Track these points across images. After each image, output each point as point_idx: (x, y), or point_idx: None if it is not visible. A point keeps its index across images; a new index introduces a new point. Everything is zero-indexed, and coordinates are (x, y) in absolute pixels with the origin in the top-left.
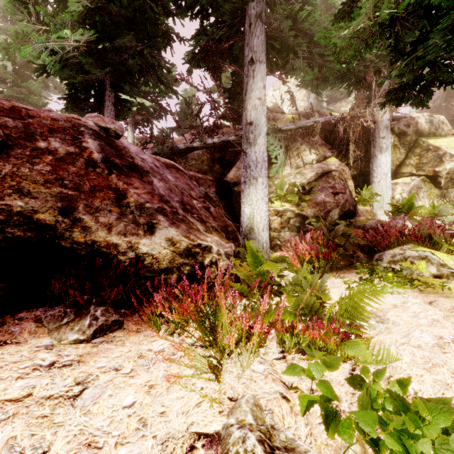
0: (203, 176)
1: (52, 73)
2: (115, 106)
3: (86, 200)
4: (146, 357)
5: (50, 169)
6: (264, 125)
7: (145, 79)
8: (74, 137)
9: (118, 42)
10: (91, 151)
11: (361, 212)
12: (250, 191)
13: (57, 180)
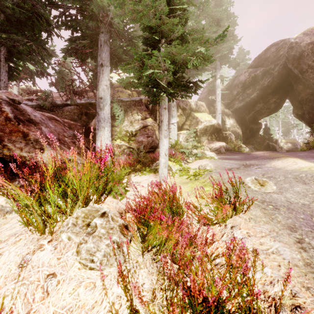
0: (74, 122)
1: None
2: (8, 71)
3: (8, 137)
4: None
5: None
6: (109, 100)
7: (32, 56)
8: None
9: (13, 37)
10: (7, 113)
11: None
12: (100, 134)
13: None
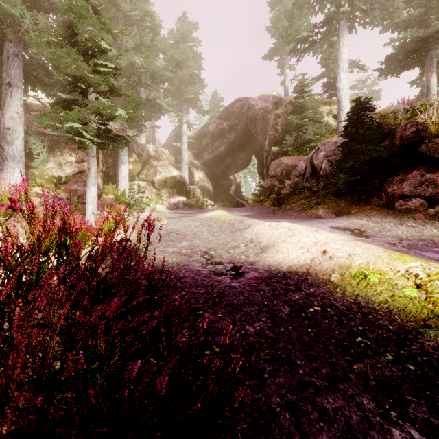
0: None
1: None
2: None
3: None
4: None
5: None
6: (22, 132)
7: None
8: None
9: None
10: None
11: (104, 198)
12: (7, 177)
13: None
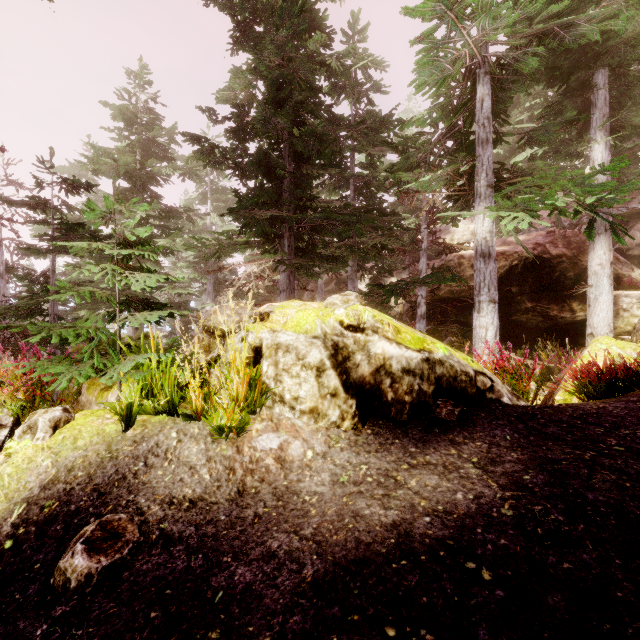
0: None
1: None
2: None
3: None
4: None
5: None
6: None
7: None
8: None
9: None
10: None
11: None
12: None
13: None
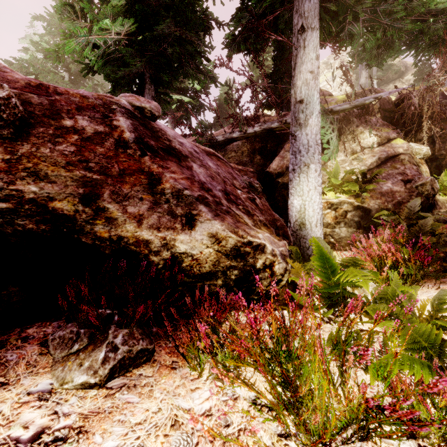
0: (244, 167)
1: (95, 69)
2: (155, 100)
3: (114, 185)
4: (183, 428)
5: (74, 149)
6: (317, 103)
7: (184, 70)
8: (104, 115)
9: (156, 30)
10: (123, 130)
11: (442, 203)
12: (300, 180)
13: (80, 162)
